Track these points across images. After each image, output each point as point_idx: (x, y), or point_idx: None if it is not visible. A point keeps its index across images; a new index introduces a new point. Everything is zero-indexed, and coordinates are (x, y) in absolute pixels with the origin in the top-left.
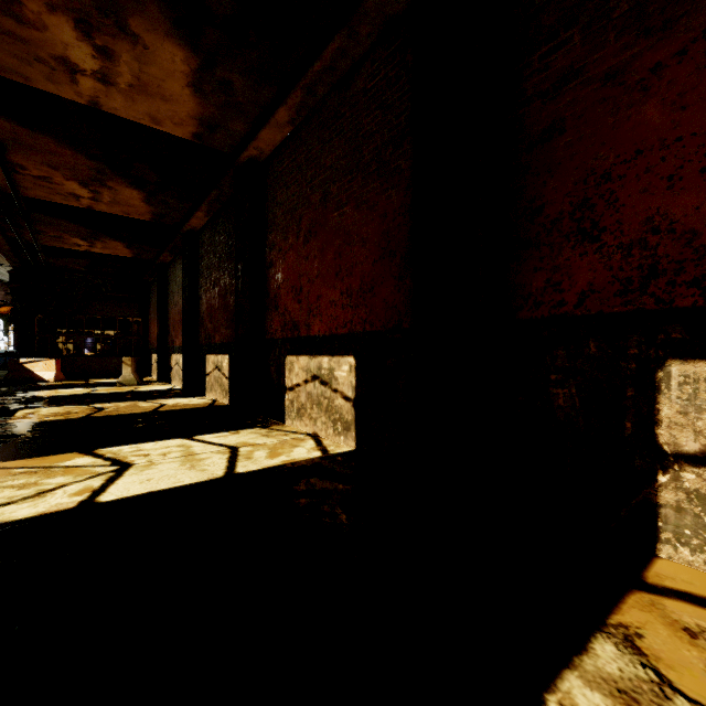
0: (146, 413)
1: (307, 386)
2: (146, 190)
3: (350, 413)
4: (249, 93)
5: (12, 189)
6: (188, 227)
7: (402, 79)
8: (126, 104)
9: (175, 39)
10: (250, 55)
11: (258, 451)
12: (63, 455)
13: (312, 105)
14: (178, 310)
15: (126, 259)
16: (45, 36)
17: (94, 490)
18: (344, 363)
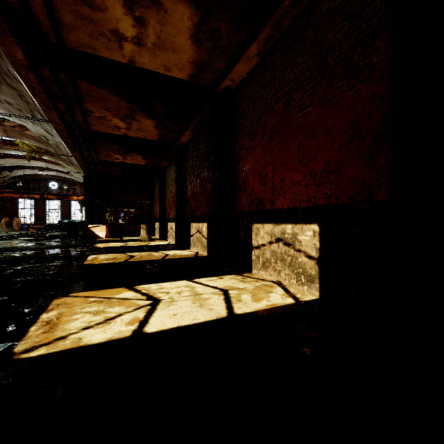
0: (158, 260)
1: (271, 246)
2: (157, 119)
3: (313, 268)
4: (231, 36)
5: (86, 126)
6: (179, 142)
7: None
8: (150, 59)
9: (186, 0)
10: (236, 3)
11: (243, 295)
12: (116, 288)
13: (277, 37)
14: (171, 195)
15: (142, 166)
16: (106, 16)
17: (140, 320)
18: (308, 229)
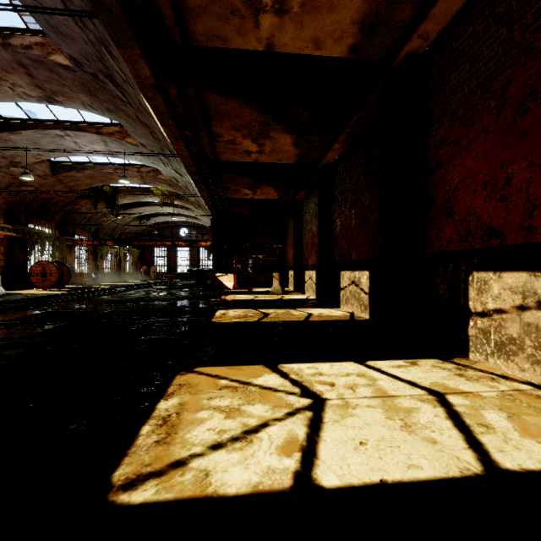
0: (301, 322)
1: (524, 315)
2: (296, 132)
3: None
4: None
5: (213, 155)
6: (323, 163)
7: None
8: (294, 34)
9: None
10: None
11: (486, 411)
12: (253, 366)
13: None
14: (311, 235)
15: (273, 201)
16: None
17: (301, 447)
18: None
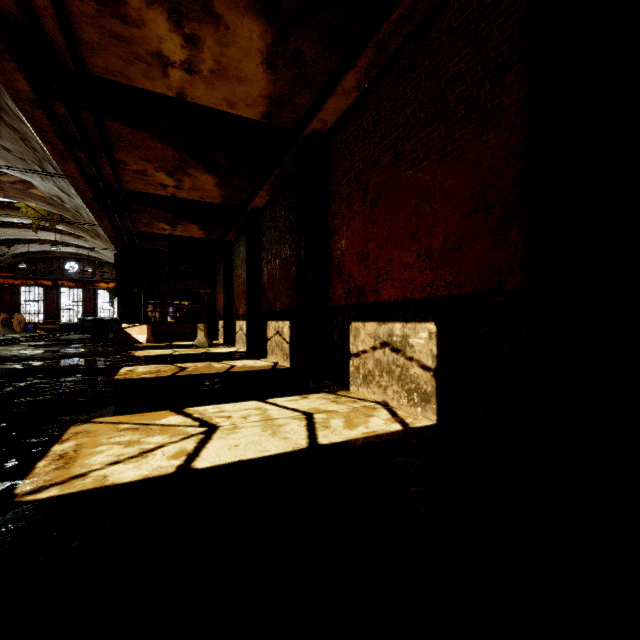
0: (220, 373)
1: (375, 353)
2: (218, 174)
3: (429, 383)
4: (319, 61)
5: (117, 183)
6: (251, 207)
7: (503, 3)
8: (207, 91)
9: (254, 13)
10: (324, 18)
11: (334, 419)
12: (158, 412)
13: (382, 64)
14: (241, 282)
15: (199, 240)
16: (144, 33)
17: (188, 453)
18: (422, 330)
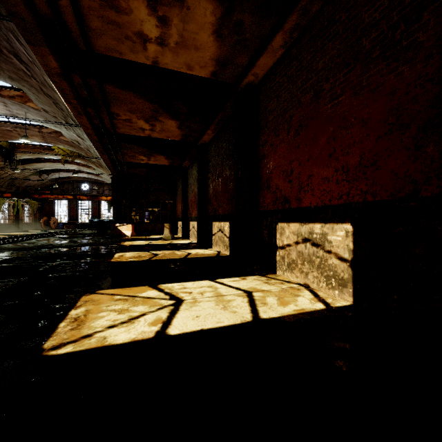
0: (181, 258)
1: (297, 246)
2: (179, 119)
3: (346, 272)
4: (254, 28)
5: (113, 129)
6: (201, 142)
7: None
8: (173, 58)
9: None
10: None
11: (269, 297)
12: (140, 287)
13: (304, 25)
14: (193, 194)
15: (165, 166)
16: (131, 18)
17: (163, 321)
18: (339, 229)
